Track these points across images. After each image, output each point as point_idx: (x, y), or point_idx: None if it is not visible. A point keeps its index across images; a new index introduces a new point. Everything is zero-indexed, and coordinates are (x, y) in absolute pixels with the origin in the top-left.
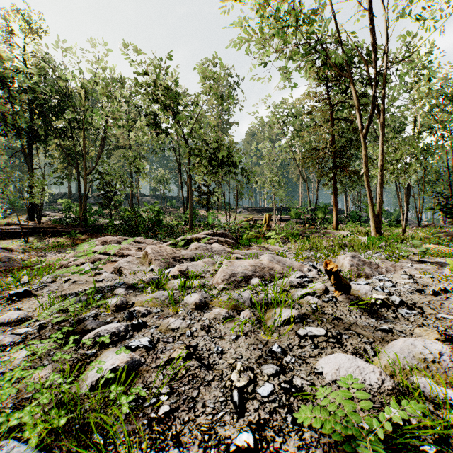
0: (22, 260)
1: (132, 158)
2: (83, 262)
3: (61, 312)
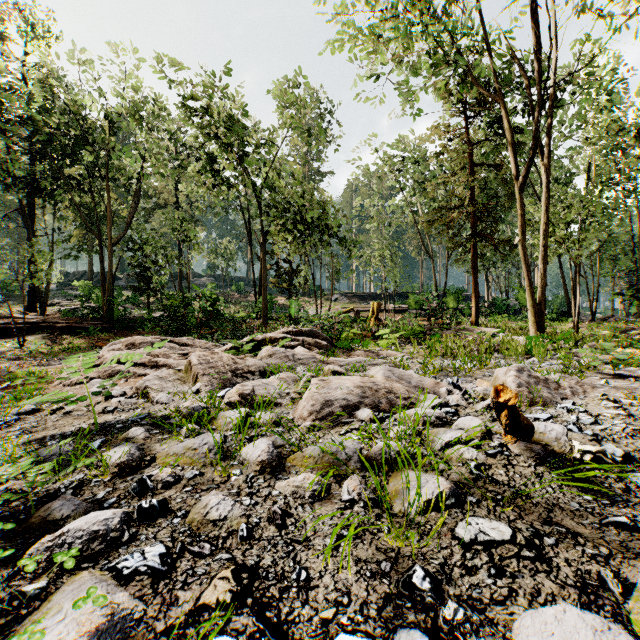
0: (8, 372)
1: (179, 222)
2: (93, 376)
3: (20, 477)
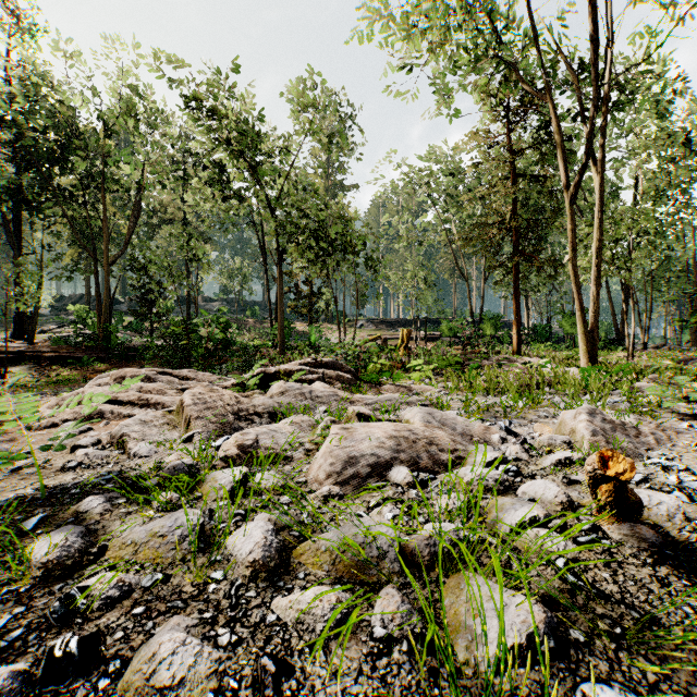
0: None
1: (185, 238)
2: (67, 418)
3: None
